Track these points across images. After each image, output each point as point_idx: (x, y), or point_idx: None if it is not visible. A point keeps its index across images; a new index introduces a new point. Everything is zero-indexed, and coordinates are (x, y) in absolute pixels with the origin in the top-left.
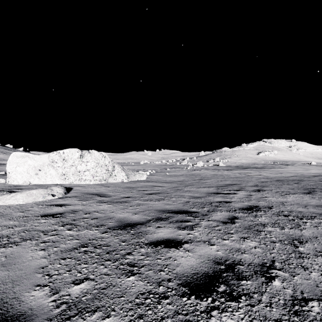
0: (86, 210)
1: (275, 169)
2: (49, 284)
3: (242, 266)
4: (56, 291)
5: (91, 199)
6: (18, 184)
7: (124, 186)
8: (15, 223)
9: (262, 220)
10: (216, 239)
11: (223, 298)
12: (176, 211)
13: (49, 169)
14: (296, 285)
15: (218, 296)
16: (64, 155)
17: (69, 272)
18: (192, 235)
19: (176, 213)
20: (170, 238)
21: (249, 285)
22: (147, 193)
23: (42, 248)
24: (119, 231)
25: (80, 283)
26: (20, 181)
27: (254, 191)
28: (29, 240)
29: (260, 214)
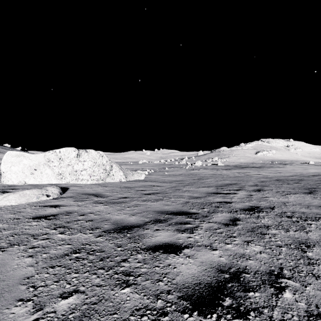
0: (81, 211)
1: (274, 169)
2: (32, 298)
3: (248, 274)
4: (40, 307)
5: (87, 199)
6: (13, 184)
7: (122, 186)
8: (4, 225)
9: (265, 222)
10: (218, 243)
11: (229, 314)
12: (175, 212)
13: (44, 168)
14: (309, 297)
15: (223, 312)
16: (60, 154)
17: (57, 283)
18: (193, 239)
19: (175, 214)
20: (169, 242)
21: (257, 297)
22: (145, 193)
23: (30, 255)
24: (115, 235)
25: (69, 296)
26: (15, 181)
27: (255, 191)
28: (17, 245)
29: (262, 215)
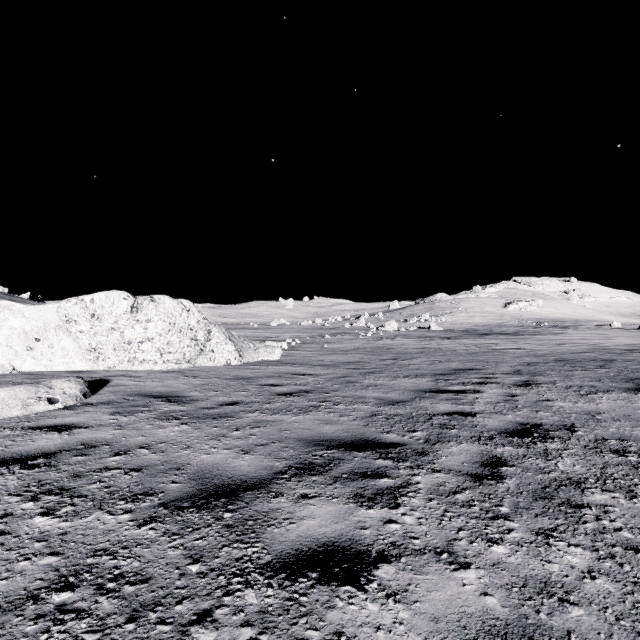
0: (120, 443)
1: (544, 337)
2: None
3: None
4: None
5: (145, 410)
6: None
7: (230, 375)
8: None
9: (568, 468)
10: (468, 542)
11: None
12: (348, 441)
13: (58, 337)
14: None
15: None
16: (94, 306)
17: None
18: (400, 527)
19: (349, 447)
20: (336, 539)
21: None
22: (281, 392)
23: None
24: (192, 516)
25: None
26: None
27: (518, 385)
28: None
29: (554, 447)
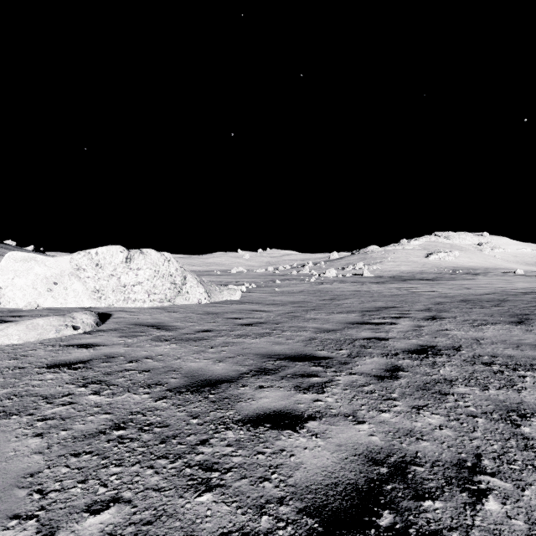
0: (131, 355)
1: (457, 282)
2: (37, 513)
3: (421, 467)
4: (50, 530)
5: (143, 334)
6: (18, 308)
7: (202, 311)
8: None
9: (446, 373)
10: (366, 411)
11: None
12: (292, 355)
13: (71, 281)
14: (531, 510)
15: None
16: (98, 258)
17: (83, 485)
18: (323, 403)
19: (292, 359)
20: (282, 409)
21: (439, 510)
22: (242, 323)
23: (38, 433)
24: (189, 396)
25: (102, 509)
26: (20, 303)
27: (426, 319)
28: (16, 415)
29: (441, 360)
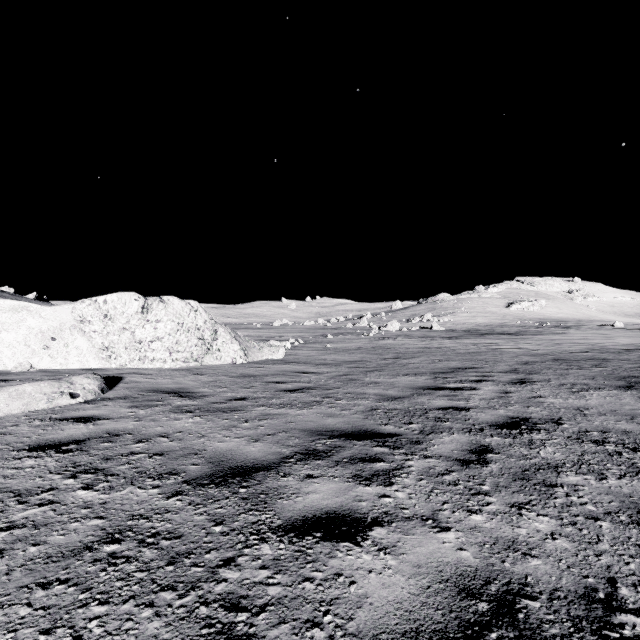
0: (141, 432)
1: (545, 337)
2: None
3: (536, 601)
4: None
5: (160, 404)
6: (5, 370)
7: (237, 373)
8: None
9: (548, 455)
10: (450, 512)
11: None
12: (349, 432)
13: (73, 336)
14: None
15: None
16: (107, 307)
17: (47, 637)
18: (392, 500)
19: (349, 437)
20: (337, 509)
21: None
22: (285, 389)
23: None
24: (212, 491)
25: None
26: (9, 364)
27: (514, 383)
28: None
29: (539, 438)
